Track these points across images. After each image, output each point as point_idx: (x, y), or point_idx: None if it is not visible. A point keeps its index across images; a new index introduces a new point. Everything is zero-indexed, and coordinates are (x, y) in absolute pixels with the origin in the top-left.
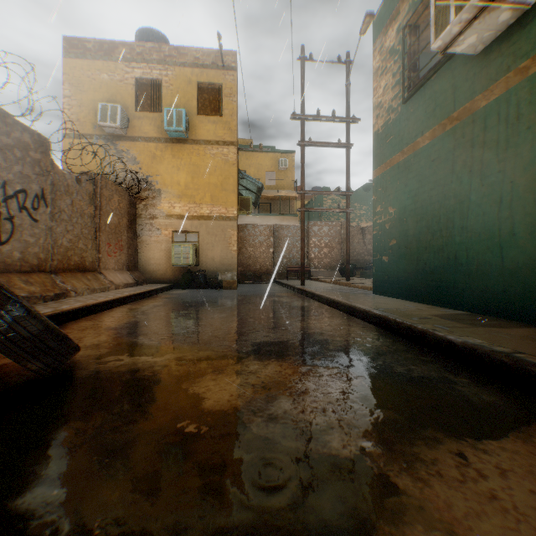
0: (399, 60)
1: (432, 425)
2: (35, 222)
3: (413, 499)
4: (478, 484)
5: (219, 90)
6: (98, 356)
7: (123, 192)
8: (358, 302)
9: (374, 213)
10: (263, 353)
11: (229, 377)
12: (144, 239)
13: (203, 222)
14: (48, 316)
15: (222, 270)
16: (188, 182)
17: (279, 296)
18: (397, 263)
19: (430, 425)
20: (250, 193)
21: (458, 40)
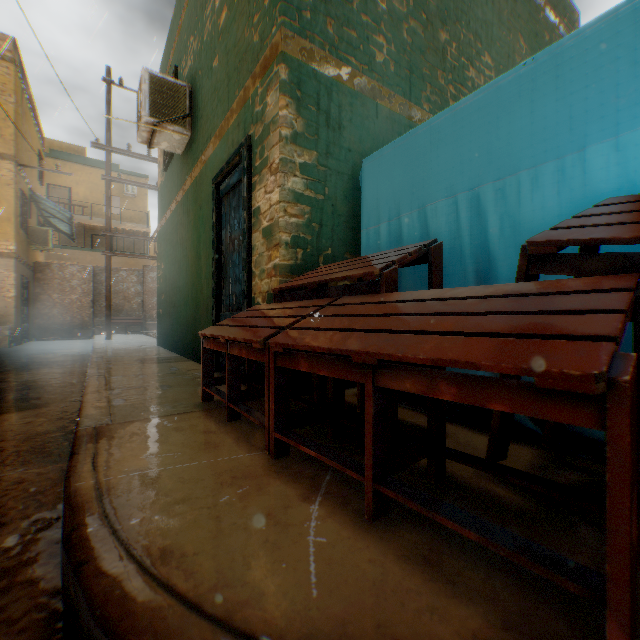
0: None
1: None
2: None
3: None
4: None
5: None
6: None
7: None
8: (106, 353)
9: (158, 267)
10: None
11: None
12: None
13: None
14: None
15: None
16: None
17: (57, 352)
18: (164, 316)
19: None
20: (62, 222)
21: (155, 141)
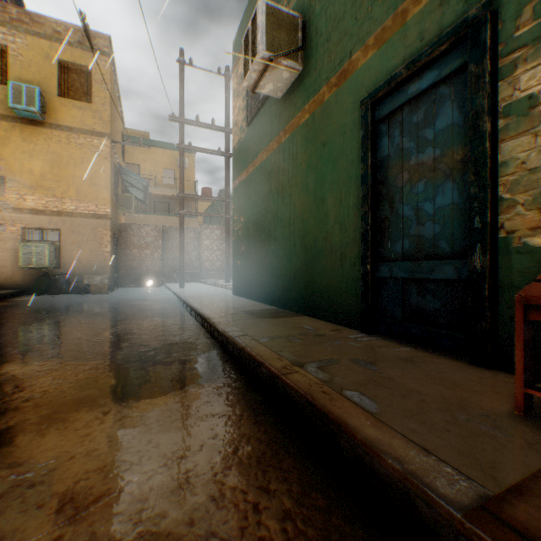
0: None
1: (118, 395)
2: None
3: (14, 448)
4: (89, 429)
5: (88, 74)
6: None
7: None
8: (201, 303)
9: (233, 221)
10: (40, 356)
11: None
12: None
13: (68, 219)
14: None
15: (92, 273)
16: (46, 171)
17: (147, 299)
18: (245, 266)
19: (116, 396)
20: (138, 190)
21: (260, 84)
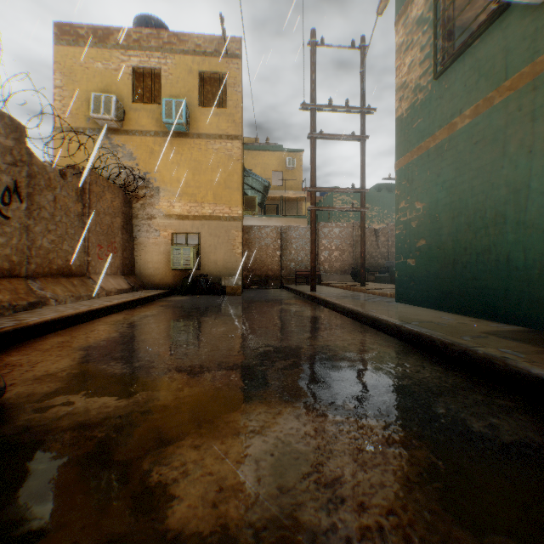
0: (428, 30)
1: None
2: (6, 219)
3: None
4: None
5: (222, 80)
6: (42, 395)
7: (117, 189)
8: (382, 313)
9: (397, 210)
10: (271, 392)
11: (221, 441)
12: (141, 241)
13: (205, 222)
14: (3, 333)
15: (225, 274)
16: (188, 179)
17: (288, 303)
18: (426, 267)
19: None
20: (256, 192)
21: None
